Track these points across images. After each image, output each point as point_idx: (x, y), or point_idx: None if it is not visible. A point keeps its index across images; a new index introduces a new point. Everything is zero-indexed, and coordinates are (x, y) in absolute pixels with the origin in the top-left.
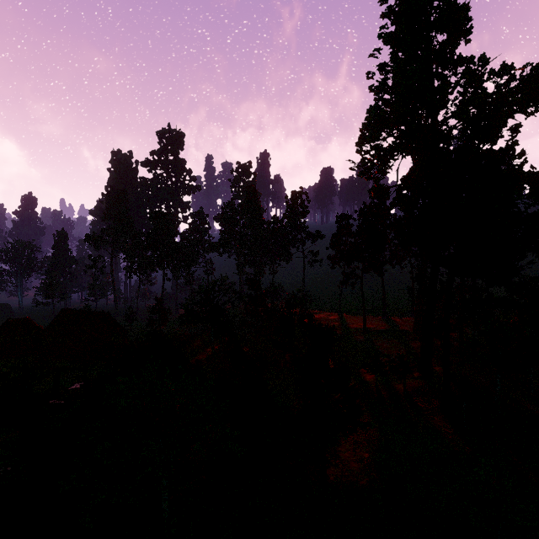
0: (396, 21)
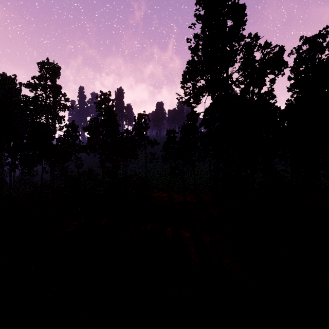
0: (204, 8)
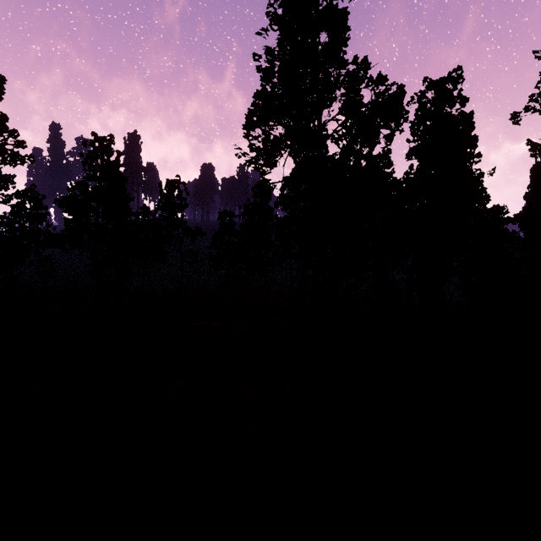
0: (283, 5)
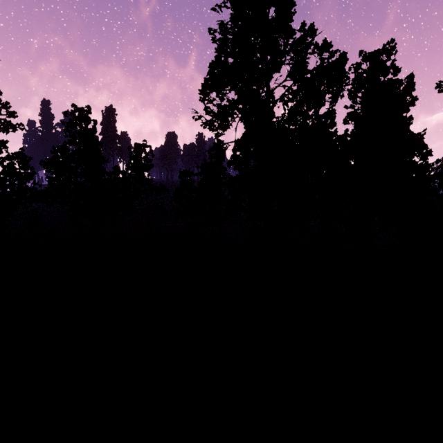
0: None
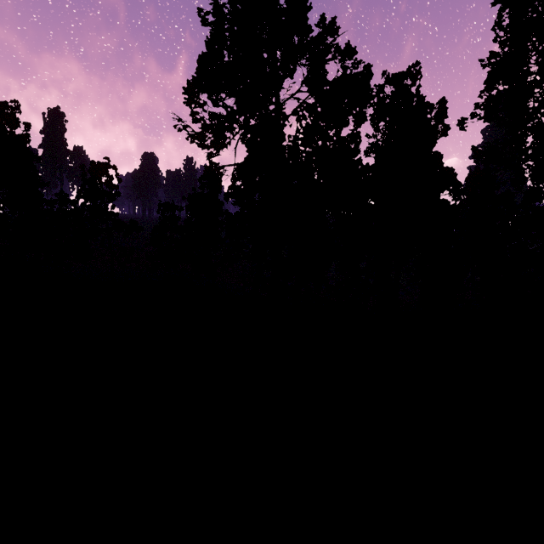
0: None
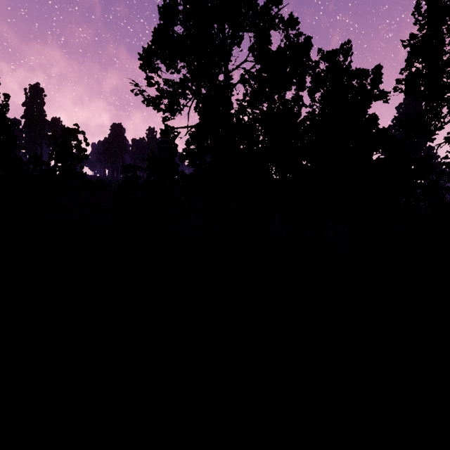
0: None
